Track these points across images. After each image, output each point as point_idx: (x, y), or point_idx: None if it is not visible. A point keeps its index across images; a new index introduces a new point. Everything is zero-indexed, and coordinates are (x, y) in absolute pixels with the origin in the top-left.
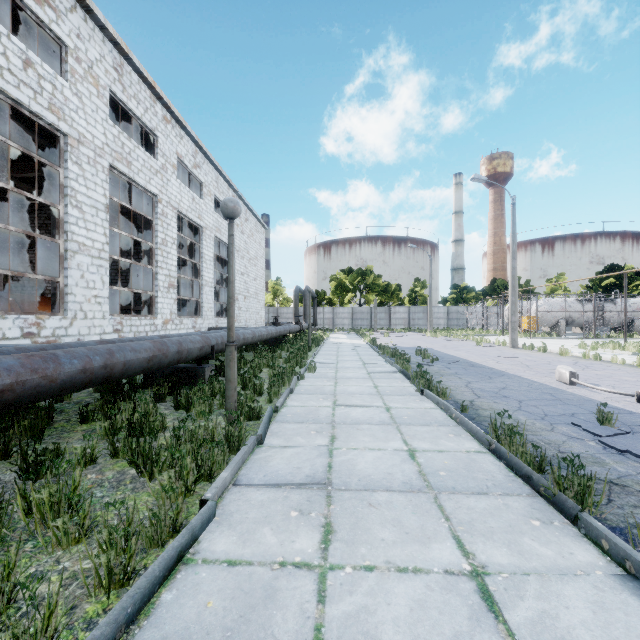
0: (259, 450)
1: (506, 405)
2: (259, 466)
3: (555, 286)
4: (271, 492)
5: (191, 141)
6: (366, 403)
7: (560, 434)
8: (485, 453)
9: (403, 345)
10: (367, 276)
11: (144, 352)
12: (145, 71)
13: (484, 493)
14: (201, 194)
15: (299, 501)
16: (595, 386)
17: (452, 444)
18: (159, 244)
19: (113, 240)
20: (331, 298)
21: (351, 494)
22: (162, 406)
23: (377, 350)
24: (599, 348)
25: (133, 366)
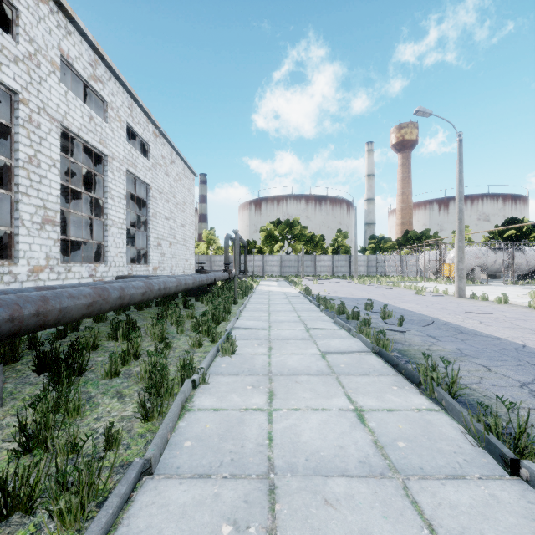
0: None
1: None
2: None
3: None
4: None
5: (87, 44)
6: None
7: None
8: None
9: (339, 294)
10: (294, 227)
11: None
12: None
13: None
14: (105, 116)
15: None
16: None
17: None
18: (22, 161)
19: None
20: (261, 247)
21: None
22: None
23: (316, 303)
24: None
25: None
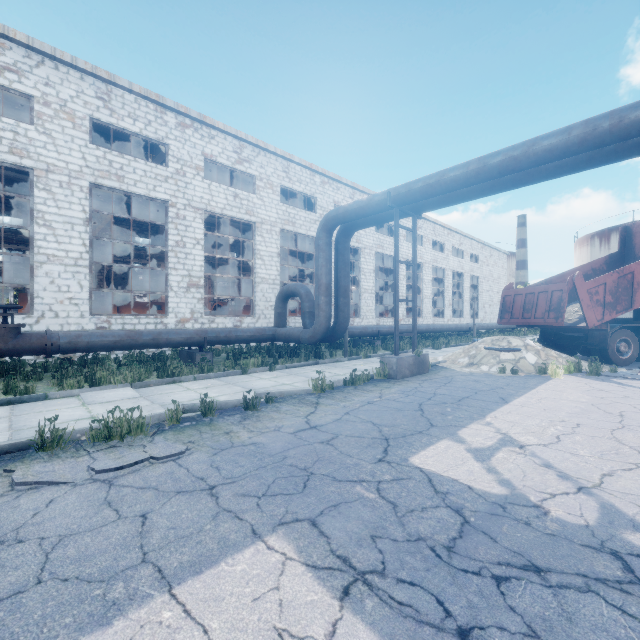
0: None
1: None
2: None
3: None
4: None
5: (458, 234)
6: None
7: None
8: None
9: None
10: None
11: (454, 326)
12: (441, 223)
13: None
14: (462, 256)
15: None
16: None
17: None
18: (445, 288)
19: None
20: None
21: None
22: None
23: None
24: None
25: (452, 329)
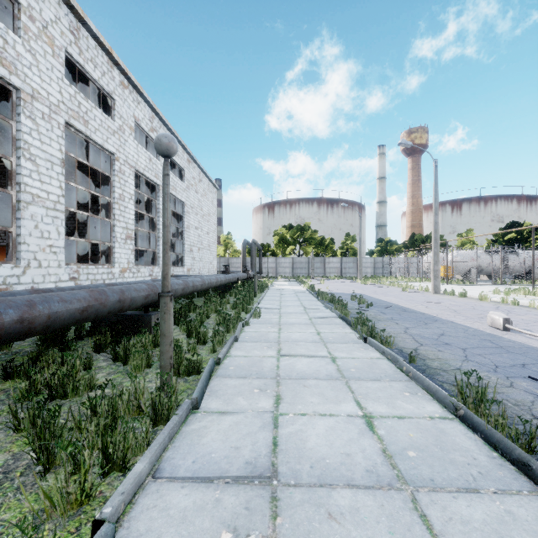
0: (193, 418)
1: (452, 354)
2: (189, 444)
3: (465, 240)
4: (199, 491)
5: (148, 107)
6: (311, 352)
7: (523, 391)
8: (452, 420)
9: (338, 291)
10: (305, 231)
11: (76, 302)
12: (102, 37)
13: (474, 490)
14: (158, 155)
15: (234, 509)
16: (533, 333)
17: (411, 406)
18: (116, 199)
19: (81, 198)
20: (274, 250)
21: (303, 494)
22: (101, 357)
23: (316, 296)
24: (512, 294)
25: (61, 318)
